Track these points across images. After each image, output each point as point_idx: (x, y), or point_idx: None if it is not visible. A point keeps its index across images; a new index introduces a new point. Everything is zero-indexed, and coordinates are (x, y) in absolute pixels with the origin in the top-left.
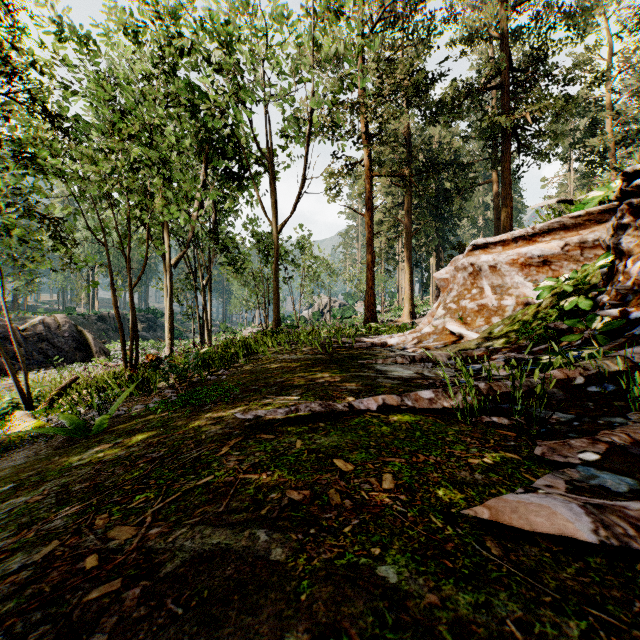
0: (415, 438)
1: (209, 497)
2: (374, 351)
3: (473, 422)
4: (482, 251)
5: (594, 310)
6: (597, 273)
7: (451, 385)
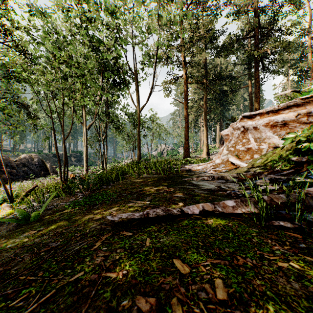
0: (230, 239)
1: (73, 299)
2: (190, 173)
3: (265, 224)
4: (248, 119)
5: None
6: None
7: (241, 195)
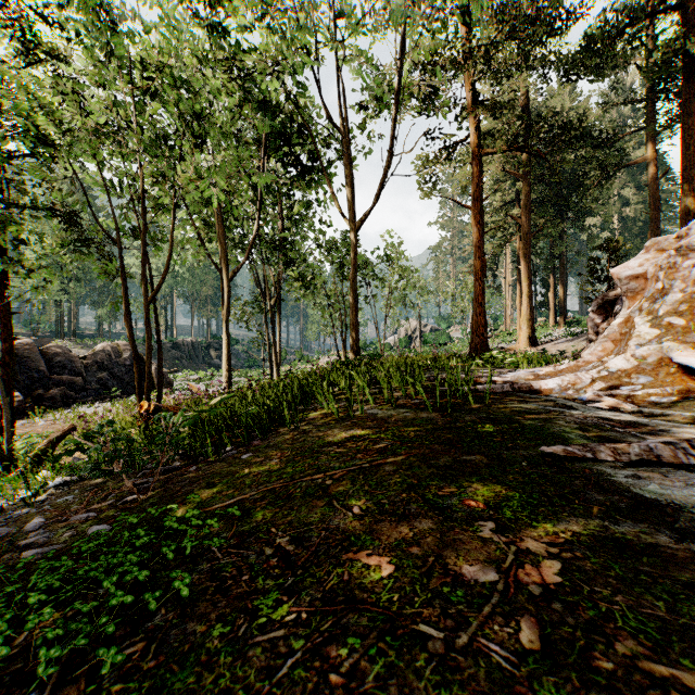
0: None
1: None
2: (530, 405)
3: None
4: None
5: None
6: None
7: None
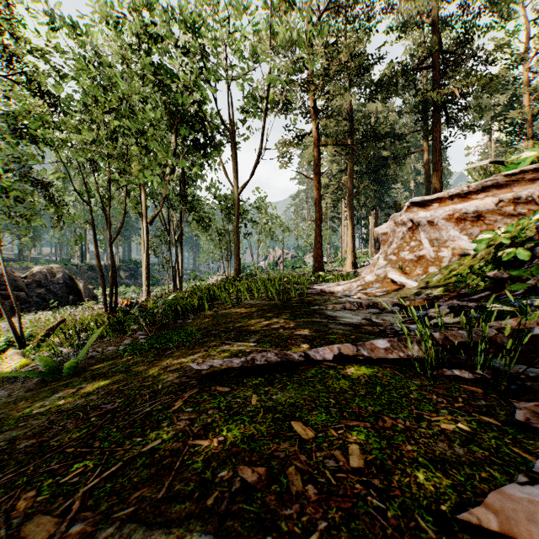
0: (376, 394)
1: (151, 472)
2: (323, 297)
3: (433, 374)
4: (420, 208)
5: (531, 260)
6: (530, 226)
7: (401, 332)
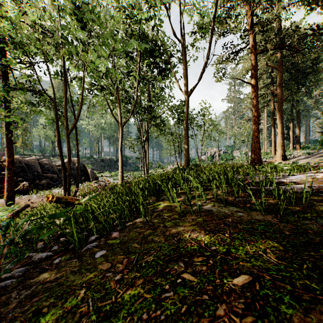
0: None
1: None
2: None
3: None
4: None
5: None
6: None
7: None
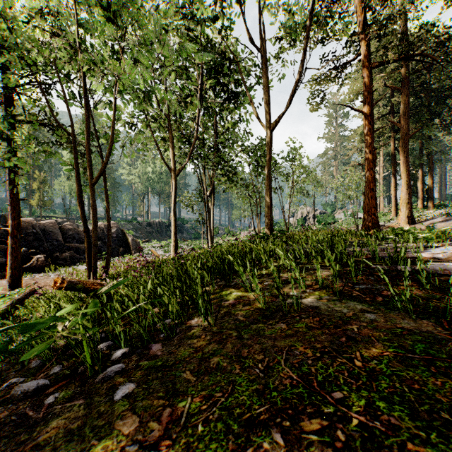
0: None
1: None
2: None
3: None
4: None
5: None
6: None
7: None
